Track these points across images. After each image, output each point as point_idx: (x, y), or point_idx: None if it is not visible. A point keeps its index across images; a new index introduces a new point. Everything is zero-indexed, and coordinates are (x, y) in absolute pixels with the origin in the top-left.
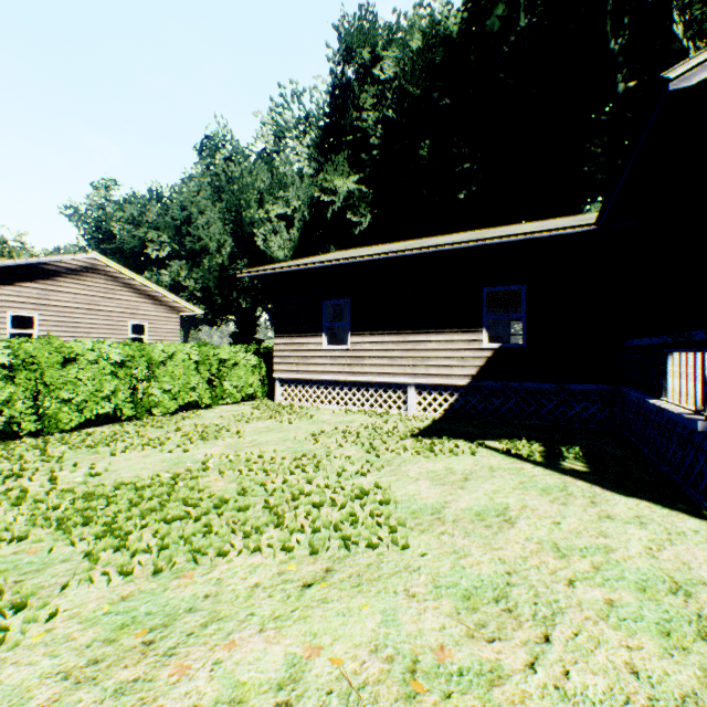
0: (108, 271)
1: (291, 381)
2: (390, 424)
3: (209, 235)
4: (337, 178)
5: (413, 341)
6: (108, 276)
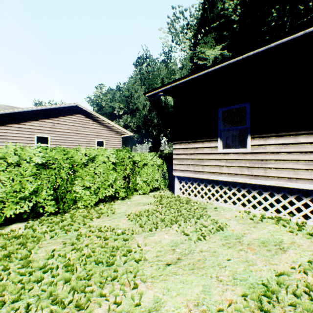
0: (85, 113)
1: (187, 179)
2: None
3: (139, 102)
4: (207, 49)
5: None
6: (85, 116)
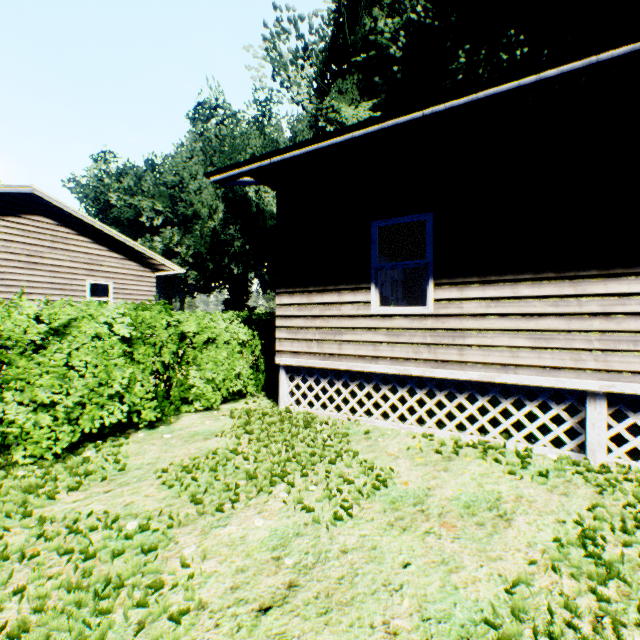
0: (57, 213)
1: (306, 371)
2: (639, 537)
3: (201, 201)
4: (345, 106)
5: (604, 295)
6: (57, 220)
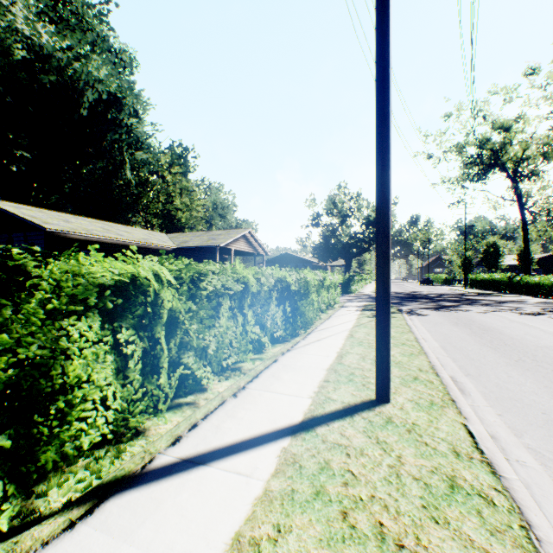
0: None
1: None
2: None
3: None
4: None
5: None
6: None
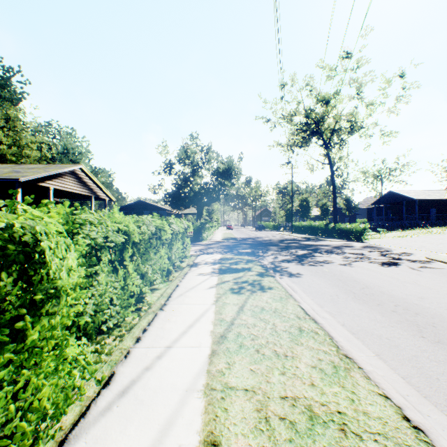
0: None
1: None
2: None
3: None
4: None
5: None
6: None
